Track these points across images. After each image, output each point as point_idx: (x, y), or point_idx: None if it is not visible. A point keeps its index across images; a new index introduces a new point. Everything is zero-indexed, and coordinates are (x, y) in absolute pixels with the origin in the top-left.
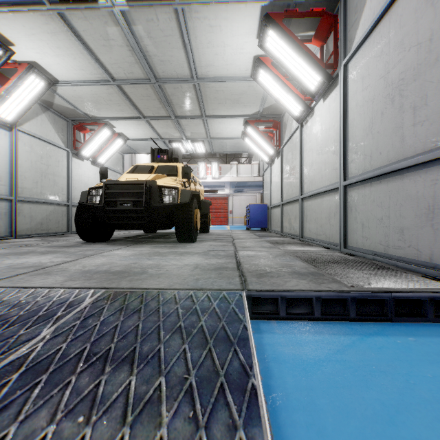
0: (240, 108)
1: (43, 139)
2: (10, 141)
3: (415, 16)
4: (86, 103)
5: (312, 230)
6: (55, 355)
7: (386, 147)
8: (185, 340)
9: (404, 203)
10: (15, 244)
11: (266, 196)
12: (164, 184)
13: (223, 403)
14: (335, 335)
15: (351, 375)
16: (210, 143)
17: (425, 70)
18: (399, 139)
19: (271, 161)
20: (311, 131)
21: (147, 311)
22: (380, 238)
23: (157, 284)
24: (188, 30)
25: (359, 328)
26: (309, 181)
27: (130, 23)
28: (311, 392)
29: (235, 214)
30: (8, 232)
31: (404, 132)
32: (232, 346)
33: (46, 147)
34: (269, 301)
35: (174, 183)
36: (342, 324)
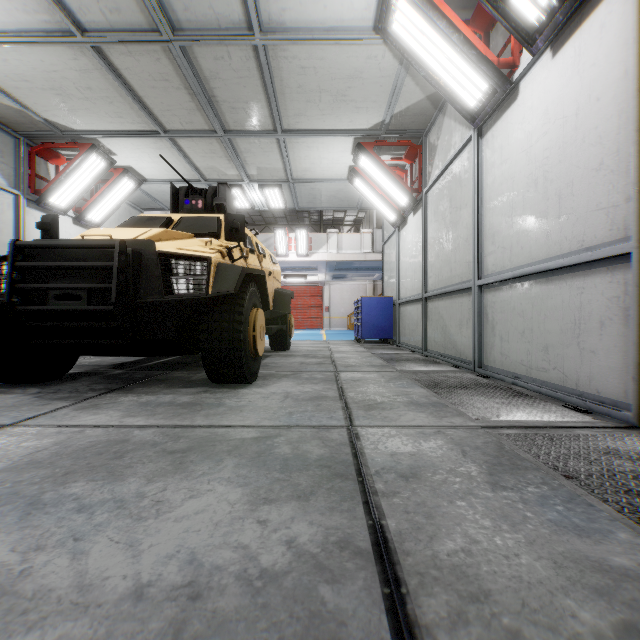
0: (347, 115)
1: None
2: None
3: None
4: (41, 95)
5: (512, 355)
6: None
7: None
8: None
9: None
10: None
11: (389, 283)
12: (176, 250)
13: None
14: None
15: None
16: (293, 190)
17: None
18: None
19: (401, 221)
20: (507, 138)
21: None
22: None
23: None
24: None
25: None
26: (503, 247)
27: None
28: None
29: (334, 313)
30: None
31: None
32: None
33: None
34: None
35: (202, 249)
36: None
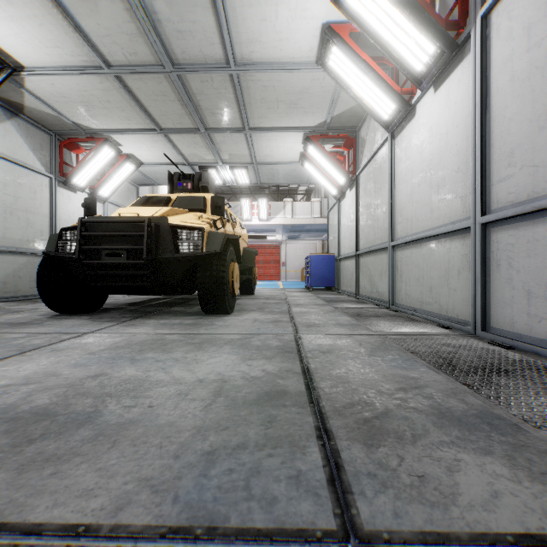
0: (298, 117)
1: (9, 158)
2: None
3: None
4: (73, 106)
5: (412, 295)
6: None
7: None
8: None
9: None
10: None
11: (332, 243)
12: (181, 223)
13: None
14: None
15: None
16: (256, 170)
17: None
18: None
19: (340, 195)
20: (409, 143)
21: None
22: None
23: (88, 490)
24: None
25: None
26: (407, 219)
27: None
28: None
29: (289, 267)
30: None
31: None
32: None
33: (14, 170)
34: None
35: (197, 222)
36: None
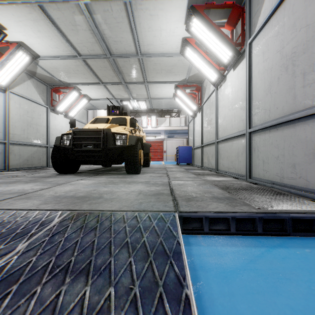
0: (172, 76)
1: (29, 98)
2: (4, 100)
3: (304, 4)
4: (60, 72)
5: (225, 165)
6: (26, 267)
7: (282, 103)
8: (131, 254)
9: (296, 145)
10: (7, 175)
11: (190, 140)
12: (117, 131)
13: (162, 312)
14: (247, 247)
15: (263, 282)
16: (150, 102)
17: (312, 45)
18: (292, 97)
19: (194, 115)
20: (224, 93)
21: (101, 229)
22: (277, 171)
23: (110, 206)
24: (134, 18)
25: (266, 242)
26: (223, 129)
27: (91, 13)
28: (233, 298)
29: (168, 153)
30: (3, 166)
31: (296, 92)
32: (169, 259)
33: (31, 104)
34: (195, 220)
35: (124, 131)
36: (252, 238)
